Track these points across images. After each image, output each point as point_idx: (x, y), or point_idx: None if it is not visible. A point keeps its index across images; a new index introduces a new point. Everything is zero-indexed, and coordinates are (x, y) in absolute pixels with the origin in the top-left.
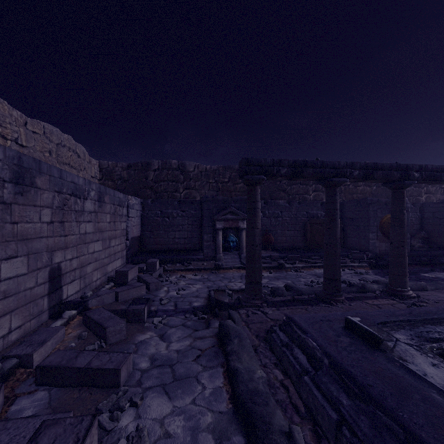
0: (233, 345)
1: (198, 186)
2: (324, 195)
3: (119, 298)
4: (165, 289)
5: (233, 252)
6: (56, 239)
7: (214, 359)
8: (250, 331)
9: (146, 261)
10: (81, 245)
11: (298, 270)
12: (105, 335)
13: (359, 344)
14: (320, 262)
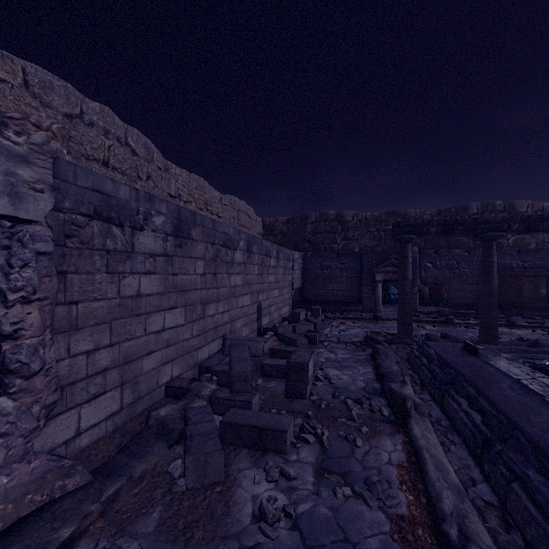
0: (380, 357)
1: (357, 236)
2: (532, 239)
3: (296, 331)
4: (328, 330)
5: (394, 305)
6: (259, 285)
7: (367, 363)
8: (396, 355)
9: (308, 310)
10: (269, 291)
11: (469, 327)
12: (296, 344)
13: (465, 354)
14: (503, 320)
